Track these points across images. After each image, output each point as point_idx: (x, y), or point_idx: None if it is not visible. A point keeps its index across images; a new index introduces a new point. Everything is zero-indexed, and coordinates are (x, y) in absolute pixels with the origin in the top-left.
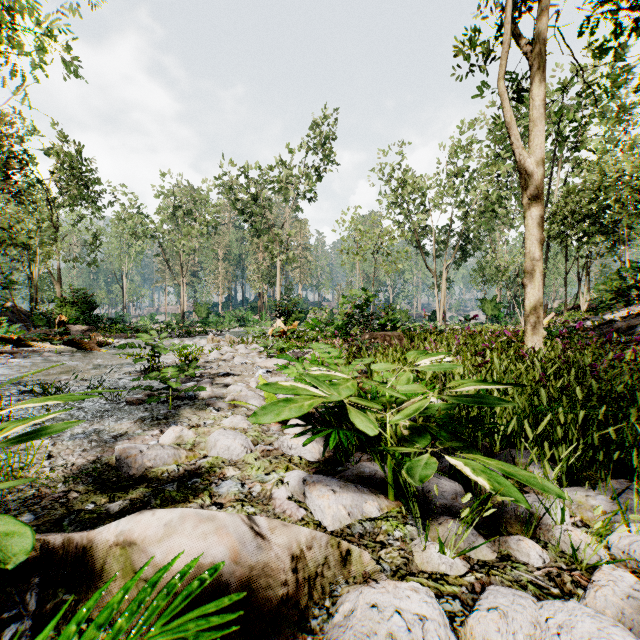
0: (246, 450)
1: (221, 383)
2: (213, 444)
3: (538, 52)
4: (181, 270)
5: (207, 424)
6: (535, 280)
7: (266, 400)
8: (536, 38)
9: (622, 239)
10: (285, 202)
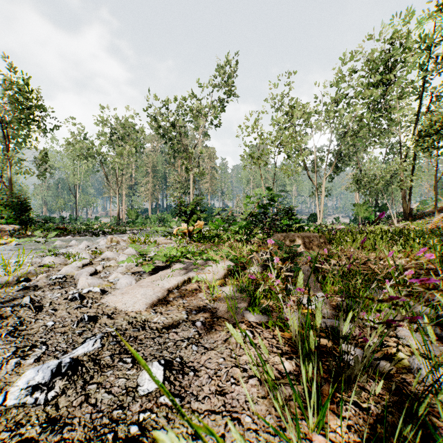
0: None
1: None
2: None
3: None
4: (117, 182)
5: None
6: None
7: None
8: None
9: None
10: (196, 129)
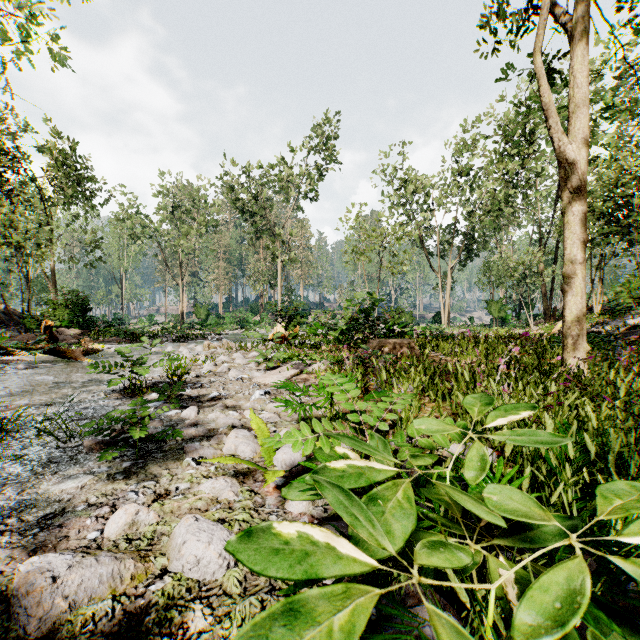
0: (226, 563)
1: (210, 410)
2: (177, 549)
3: (582, 19)
4: (180, 271)
5: (180, 490)
6: (577, 286)
7: (261, 449)
8: (580, 3)
9: (639, 239)
10: (286, 201)
